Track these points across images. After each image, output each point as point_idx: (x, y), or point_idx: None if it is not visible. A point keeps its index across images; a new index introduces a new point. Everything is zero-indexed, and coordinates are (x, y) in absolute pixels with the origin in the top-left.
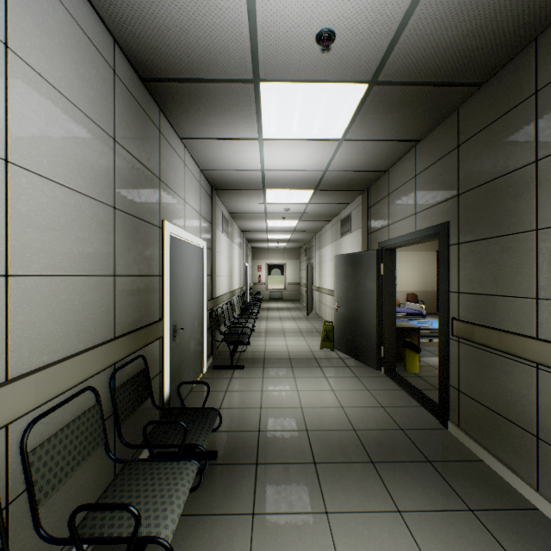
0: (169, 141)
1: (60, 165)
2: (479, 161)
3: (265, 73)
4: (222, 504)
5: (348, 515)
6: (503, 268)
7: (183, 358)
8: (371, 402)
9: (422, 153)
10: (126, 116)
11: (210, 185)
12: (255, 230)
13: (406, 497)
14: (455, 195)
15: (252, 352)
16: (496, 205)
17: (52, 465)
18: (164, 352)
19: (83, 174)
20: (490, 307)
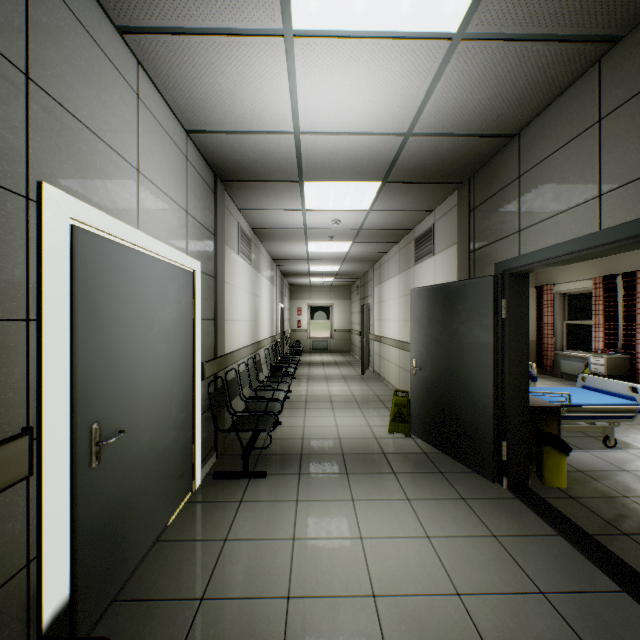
0: (74, 10)
1: None
2: None
3: None
4: None
5: None
6: None
7: (132, 488)
8: (513, 576)
9: (623, 66)
10: None
11: (212, 171)
12: (291, 258)
13: None
14: None
15: (283, 440)
16: None
17: None
18: (41, 510)
19: None
20: None
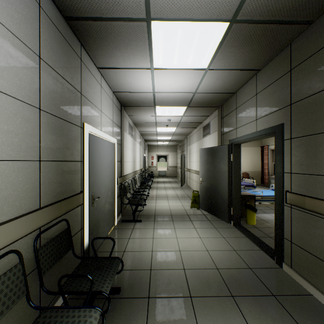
0: (88, 68)
1: None
2: (309, 78)
3: (155, 12)
4: None
5: None
6: None
7: (100, 217)
8: (227, 246)
9: (261, 78)
10: (51, 42)
11: (120, 103)
12: (149, 133)
13: None
14: (288, 104)
15: (147, 210)
16: (323, 109)
17: None
18: (84, 215)
19: (7, 78)
20: (318, 184)
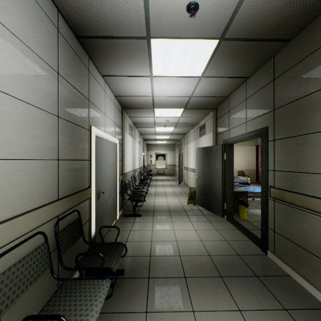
0: (95, 77)
1: (19, 87)
2: (288, 88)
3: (154, 32)
4: (126, 305)
5: (207, 313)
6: (304, 155)
7: (104, 210)
8: (219, 237)
9: (250, 85)
10: (66, 59)
11: (121, 106)
12: (148, 133)
13: (244, 300)
14: (272, 110)
15: (146, 206)
16: (299, 115)
17: (11, 286)
18: (91, 207)
19: (36, 93)
20: (295, 180)
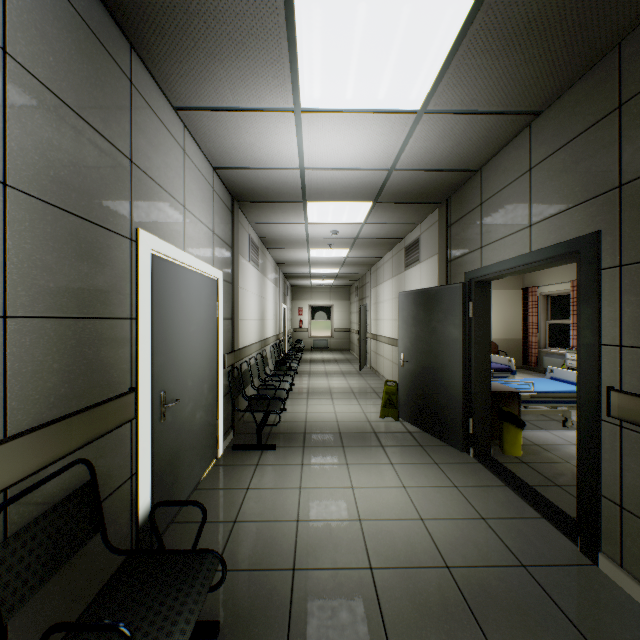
0: (151, 106)
1: None
2: None
3: None
4: None
5: None
6: None
7: (181, 443)
8: (464, 509)
9: (543, 132)
10: (40, 20)
11: (230, 195)
12: (294, 262)
13: None
14: (614, 186)
15: (289, 423)
16: None
17: None
18: (138, 443)
19: None
20: None
